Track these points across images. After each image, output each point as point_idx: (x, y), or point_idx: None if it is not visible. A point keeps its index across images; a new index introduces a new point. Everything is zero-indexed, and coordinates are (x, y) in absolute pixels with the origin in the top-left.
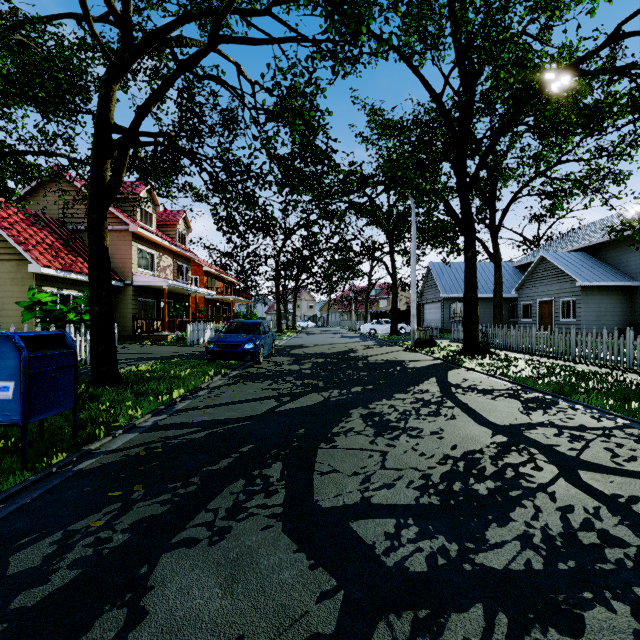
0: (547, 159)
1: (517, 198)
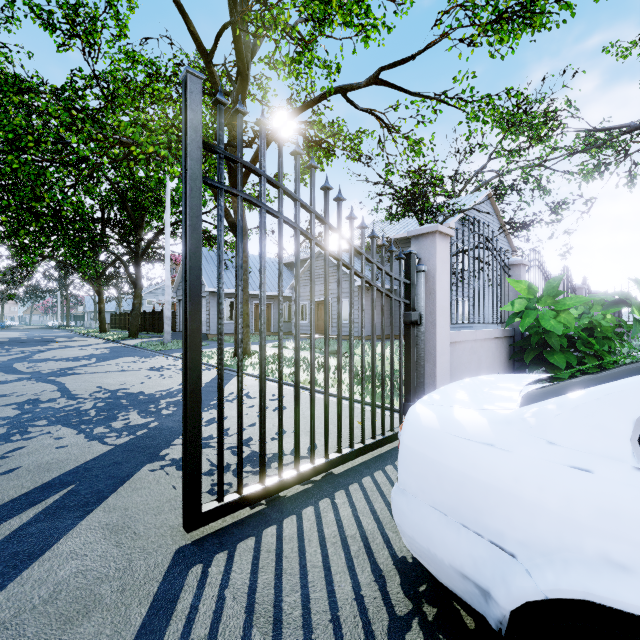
0: None
1: None
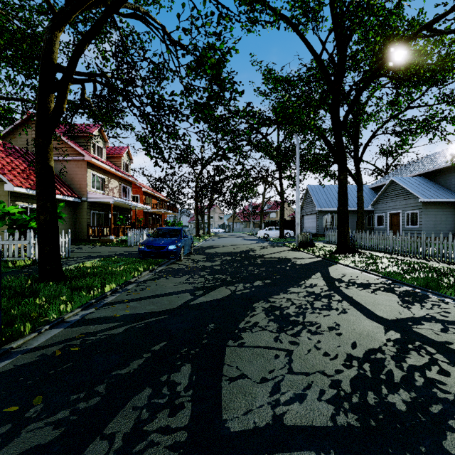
0: (401, 104)
1: (375, 136)
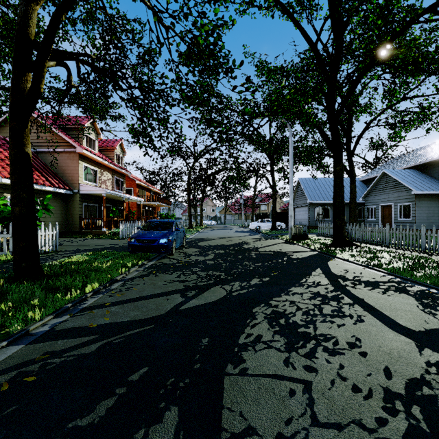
0: (397, 94)
1: (368, 128)
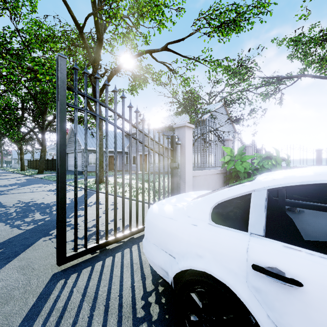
0: None
1: None
